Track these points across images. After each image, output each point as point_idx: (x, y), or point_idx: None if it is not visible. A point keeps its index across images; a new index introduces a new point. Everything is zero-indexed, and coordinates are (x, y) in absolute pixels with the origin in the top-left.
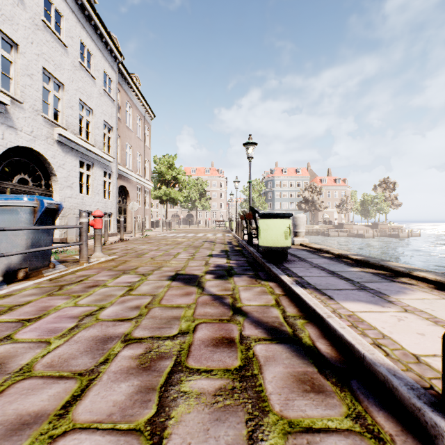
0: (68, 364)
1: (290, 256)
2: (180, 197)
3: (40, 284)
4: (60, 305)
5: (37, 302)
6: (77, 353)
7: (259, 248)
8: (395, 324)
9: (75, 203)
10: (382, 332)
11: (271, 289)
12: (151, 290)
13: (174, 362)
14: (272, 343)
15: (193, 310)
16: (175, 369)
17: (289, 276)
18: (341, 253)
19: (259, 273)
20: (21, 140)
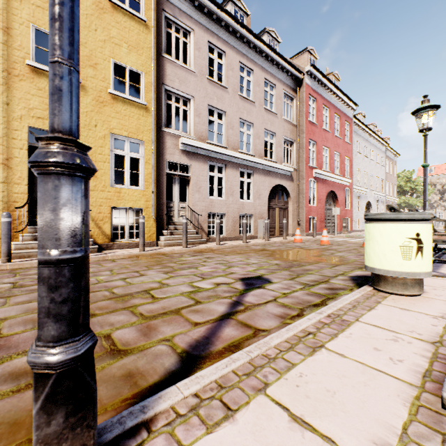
0: None
1: None
2: (418, 204)
3: None
4: None
5: None
6: None
7: None
8: None
9: None
10: None
11: None
12: None
13: None
14: None
15: None
16: None
17: None
18: None
19: None
20: (367, 200)
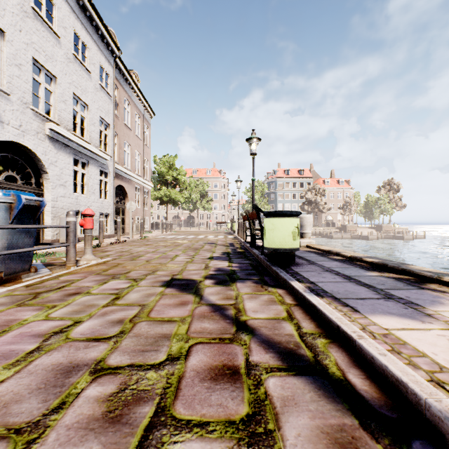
0: (6, 412)
1: (297, 258)
2: (181, 198)
3: (14, 291)
4: (27, 319)
5: (1, 314)
6: (25, 392)
7: (263, 250)
8: (448, 348)
9: (68, 202)
10: (435, 360)
11: (280, 297)
12: (140, 298)
13: (156, 408)
14: (289, 374)
15: (188, 325)
16: (156, 421)
17: (300, 282)
18: (354, 255)
19: (265, 278)
20: (8, 135)
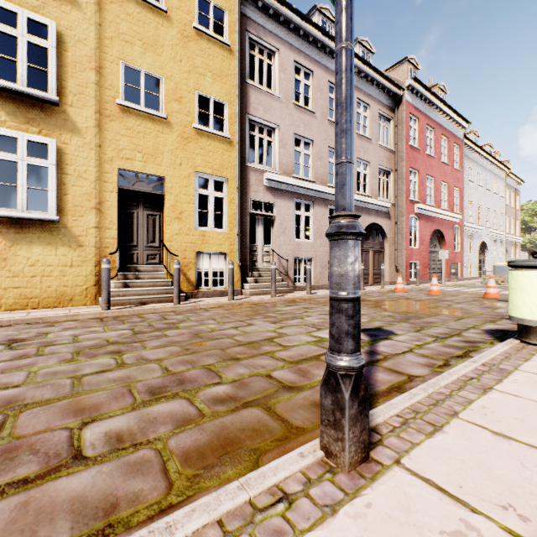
0: None
1: None
2: None
3: None
4: None
5: None
6: None
7: None
8: None
9: (491, 260)
10: None
11: None
12: None
13: None
14: None
15: None
16: None
17: None
18: None
19: None
20: (481, 240)
